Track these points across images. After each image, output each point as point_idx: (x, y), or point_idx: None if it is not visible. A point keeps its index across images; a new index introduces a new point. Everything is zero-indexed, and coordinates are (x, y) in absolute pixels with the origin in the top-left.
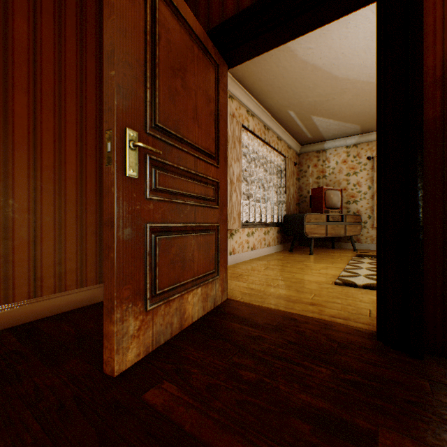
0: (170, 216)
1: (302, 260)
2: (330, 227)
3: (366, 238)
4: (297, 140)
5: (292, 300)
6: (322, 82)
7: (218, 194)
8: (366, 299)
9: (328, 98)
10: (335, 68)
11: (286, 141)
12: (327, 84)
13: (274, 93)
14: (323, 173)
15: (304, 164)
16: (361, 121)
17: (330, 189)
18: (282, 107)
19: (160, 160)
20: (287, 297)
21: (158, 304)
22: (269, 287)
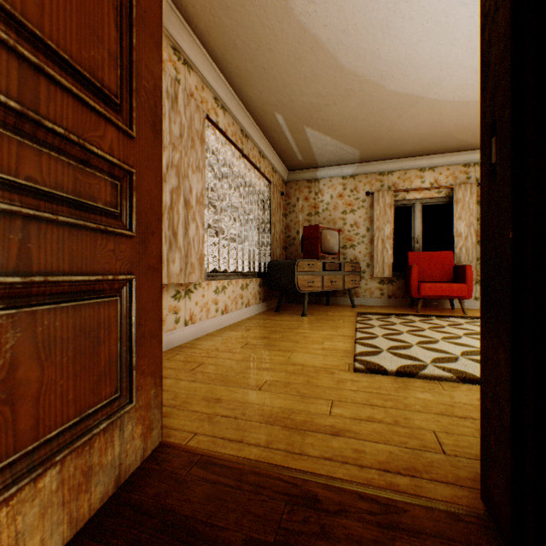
0: None
1: (295, 325)
2: (327, 278)
3: (365, 291)
4: (284, 163)
5: (299, 426)
6: (323, 71)
7: (133, 202)
8: (414, 403)
9: (329, 101)
10: (343, 50)
11: (270, 160)
12: (329, 76)
13: (256, 77)
14: (315, 209)
15: (292, 196)
16: (362, 144)
17: (326, 228)
18: (267, 105)
19: None
20: (287, 418)
21: None
22: (251, 391)
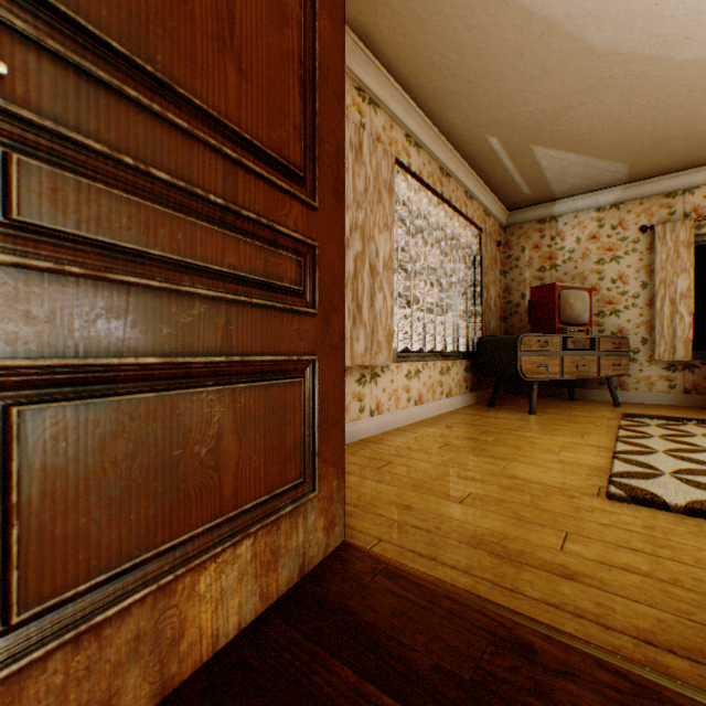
0: (101, 332)
1: (515, 426)
2: (569, 360)
3: (637, 381)
4: (502, 201)
5: (512, 556)
6: (560, 62)
7: (315, 278)
8: None
9: (570, 102)
10: (592, 24)
11: (481, 201)
12: (570, 67)
13: (459, 95)
14: (550, 260)
15: (514, 245)
16: (631, 154)
17: (568, 288)
18: (475, 128)
19: (31, 117)
20: (496, 543)
21: (22, 662)
22: (449, 503)
